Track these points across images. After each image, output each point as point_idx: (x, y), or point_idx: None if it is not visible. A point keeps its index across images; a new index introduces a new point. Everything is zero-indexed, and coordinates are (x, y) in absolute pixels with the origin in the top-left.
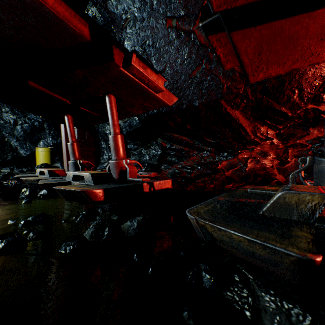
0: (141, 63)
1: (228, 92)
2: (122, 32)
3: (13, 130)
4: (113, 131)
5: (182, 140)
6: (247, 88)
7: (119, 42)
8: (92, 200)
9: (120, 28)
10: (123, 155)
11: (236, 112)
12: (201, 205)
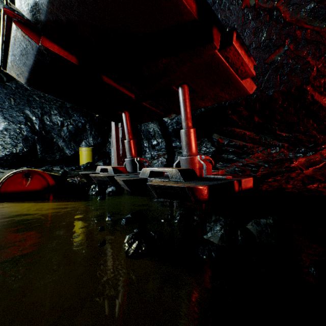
0: (237, 43)
1: (319, 75)
2: None
3: (60, 131)
4: (186, 125)
5: (245, 135)
6: None
7: (219, 20)
8: (195, 198)
9: None
10: (196, 150)
11: (325, 99)
12: None
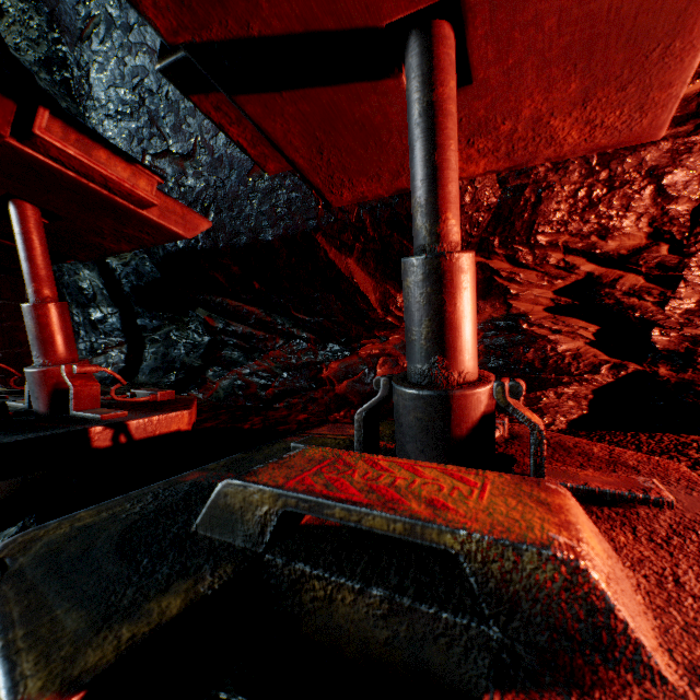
0: (73, 133)
1: (329, 217)
2: (83, 47)
3: None
4: (33, 294)
5: (249, 314)
6: (363, 213)
7: None
8: None
9: (75, 35)
10: (65, 352)
11: (349, 261)
12: (92, 510)
